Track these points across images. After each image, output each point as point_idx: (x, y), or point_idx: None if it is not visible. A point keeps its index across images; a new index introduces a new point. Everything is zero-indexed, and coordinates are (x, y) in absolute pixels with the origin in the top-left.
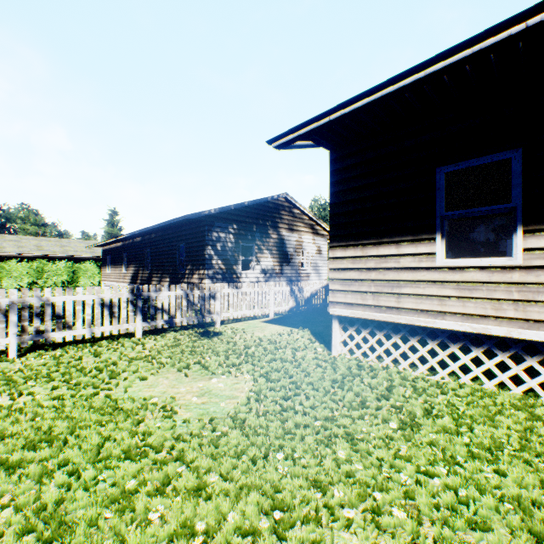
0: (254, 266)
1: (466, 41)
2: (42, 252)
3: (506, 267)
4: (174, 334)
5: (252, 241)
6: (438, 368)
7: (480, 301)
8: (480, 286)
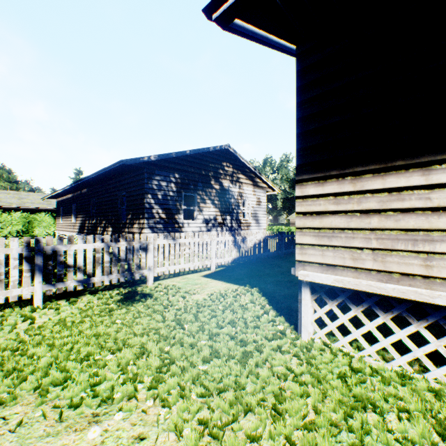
0: (196, 216)
1: None
2: None
3: None
4: (88, 299)
5: (194, 191)
6: None
7: None
8: None
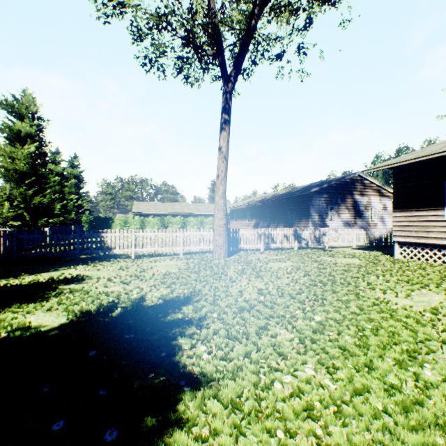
0: (337, 219)
1: (443, 151)
2: (199, 212)
3: None
4: (310, 249)
5: (335, 204)
6: (445, 261)
7: None
8: None
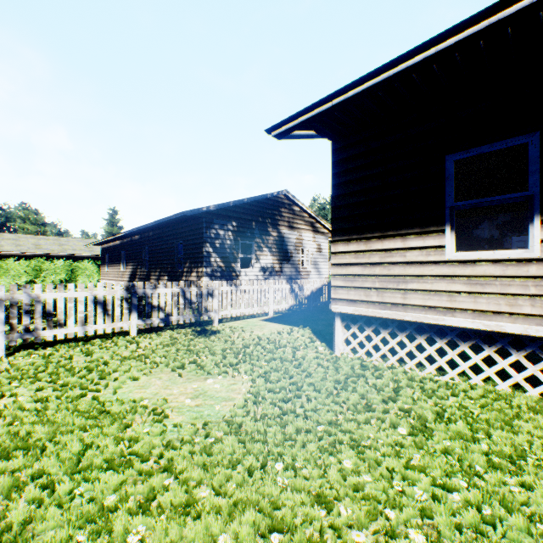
0: (253, 264)
1: (482, 11)
2: (40, 250)
3: (521, 260)
4: (170, 332)
5: (251, 239)
6: (447, 368)
7: (493, 296)
8: (493, 281)
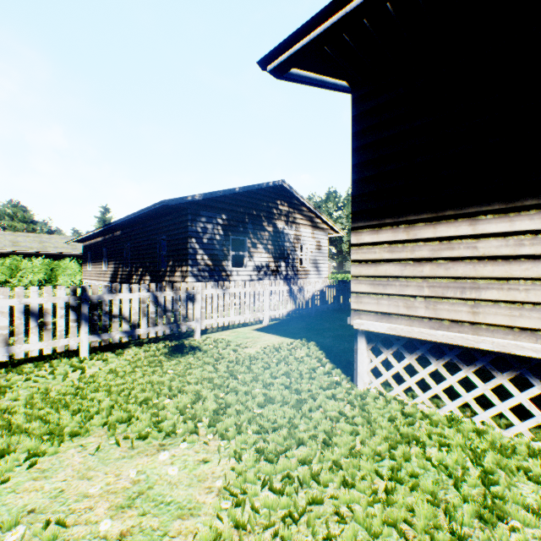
0: (246, 262)
1: None
2: (17, 248)
3: None
4: (135, 351)
5: (243, 234)
6: None
7: None
8: None
